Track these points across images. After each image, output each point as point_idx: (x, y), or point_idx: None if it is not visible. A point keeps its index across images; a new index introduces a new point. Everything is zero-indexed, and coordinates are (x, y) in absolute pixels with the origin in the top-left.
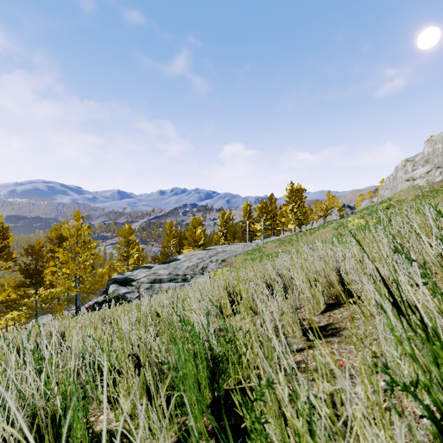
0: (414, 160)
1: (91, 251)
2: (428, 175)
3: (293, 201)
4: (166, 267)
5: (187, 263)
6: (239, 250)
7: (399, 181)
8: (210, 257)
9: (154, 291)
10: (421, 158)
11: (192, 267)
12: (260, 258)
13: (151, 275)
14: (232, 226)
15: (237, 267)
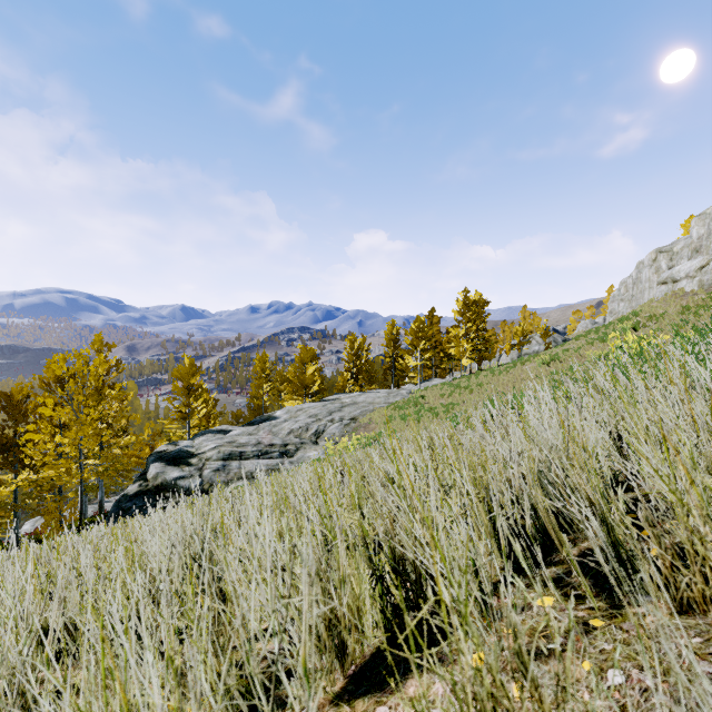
0: (671, 251)
1: (110, 404)
2: (701, 273)
3: (469, 321)
4: (253, 431)
5: (291, 424)
6: (379, 401)
7: (646, 285)
8: (329, 414)
9: (228, 474)
10: (684, 246)
11: (297, 431)
12: (417, 415)
13: (226, 445)
14: (367, 362)
15: (376, 431)
